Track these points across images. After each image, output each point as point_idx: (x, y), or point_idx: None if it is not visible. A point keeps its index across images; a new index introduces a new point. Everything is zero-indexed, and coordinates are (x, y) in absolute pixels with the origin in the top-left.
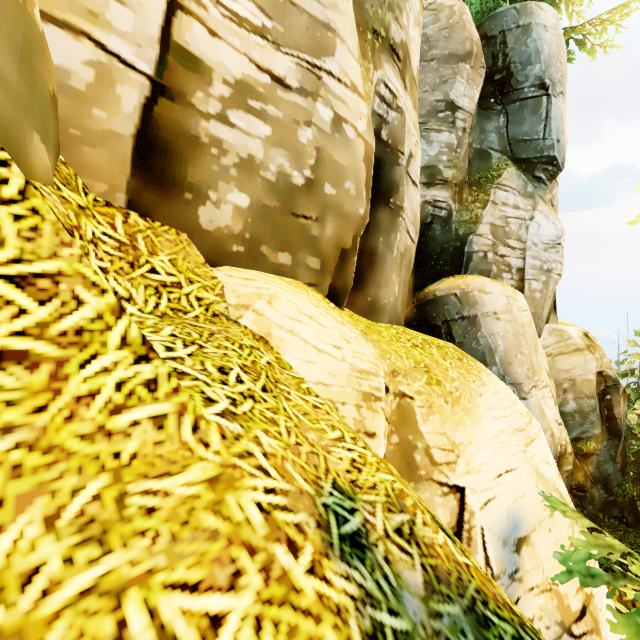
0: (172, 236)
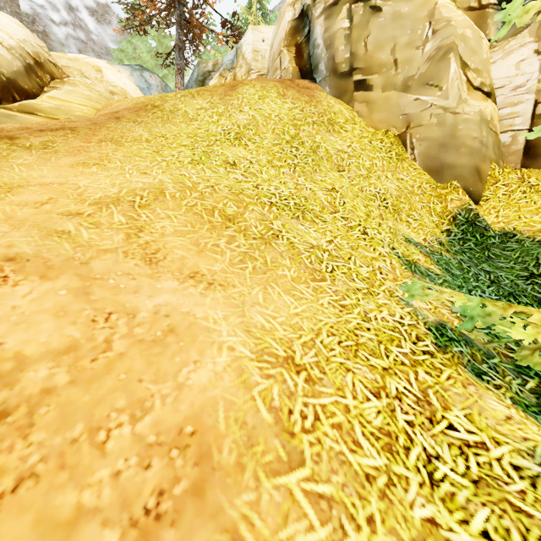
0: (536, 171)
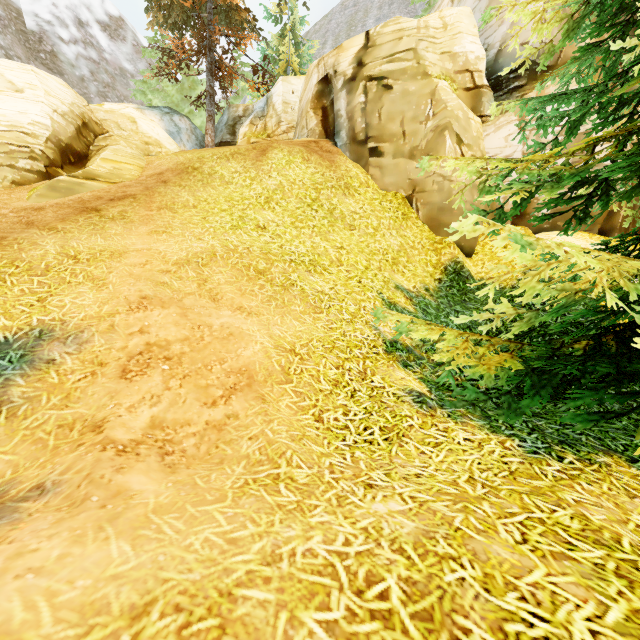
0: (522, 229)
